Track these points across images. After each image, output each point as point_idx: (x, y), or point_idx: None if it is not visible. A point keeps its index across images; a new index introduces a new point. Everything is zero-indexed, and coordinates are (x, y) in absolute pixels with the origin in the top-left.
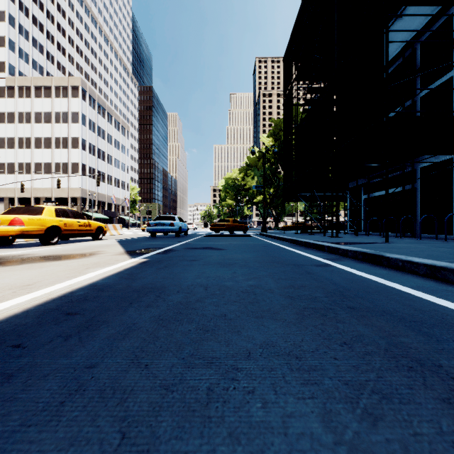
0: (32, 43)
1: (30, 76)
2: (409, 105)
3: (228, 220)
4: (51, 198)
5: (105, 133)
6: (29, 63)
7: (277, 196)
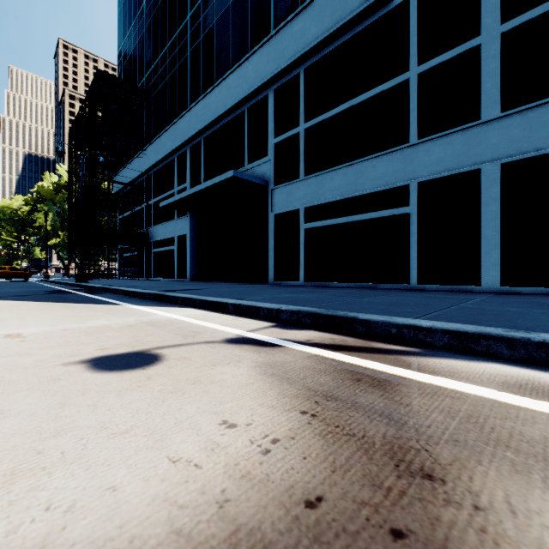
0: None
1: None
2: (136, 211)
3: (5, 268)
4: None
5: None
6: None
7: None
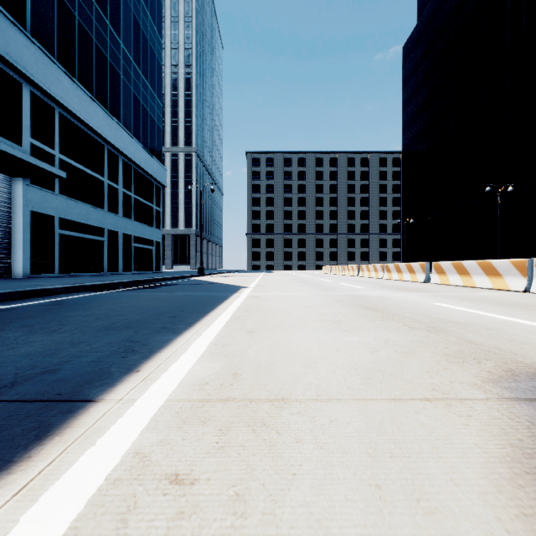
0: None
1: None
2: None
3: None
4: None
5: None
6: None
7: None
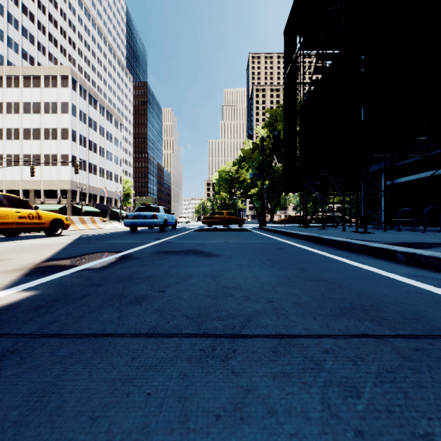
0: (22, 33)
1: (19, 66)
2: None
3: (222, 213)
4: (40, 191)
5: (97, 125)
6: (19, 53)
7: (273, 188)
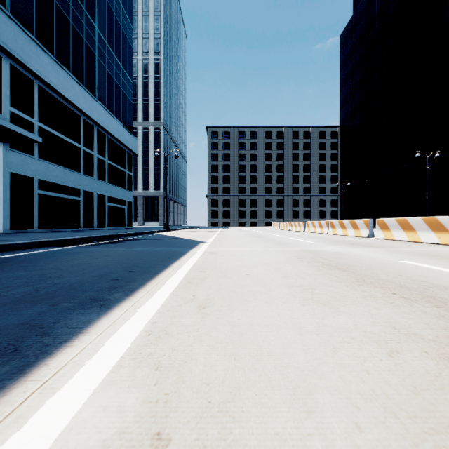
0: None
1: None
2: None
3: None
4: None
5: None
6: None
7: None
